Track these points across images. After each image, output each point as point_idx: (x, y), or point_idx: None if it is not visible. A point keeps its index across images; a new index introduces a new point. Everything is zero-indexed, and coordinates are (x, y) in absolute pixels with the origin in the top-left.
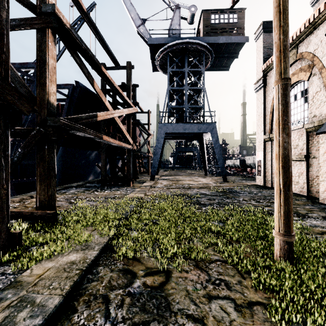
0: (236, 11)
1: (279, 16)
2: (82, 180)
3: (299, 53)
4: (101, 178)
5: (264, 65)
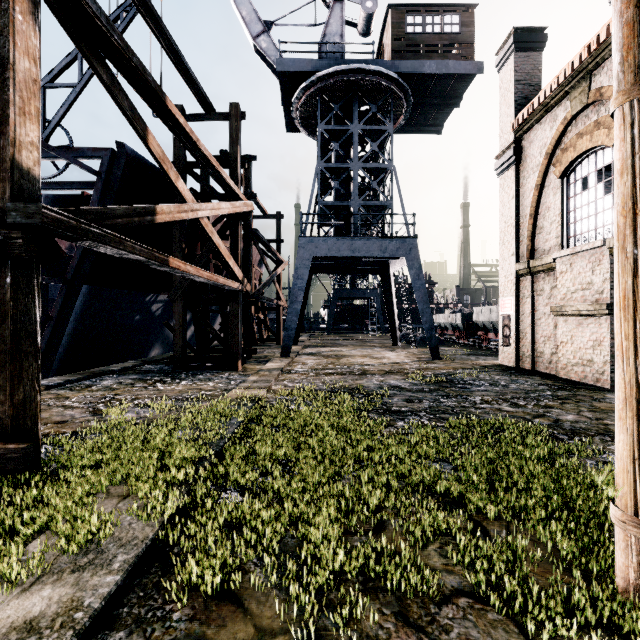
0: (458, 11)
1: None
2: (135, 356)
3: (594, 90)
4: (175, 352)
5: (516, 119)
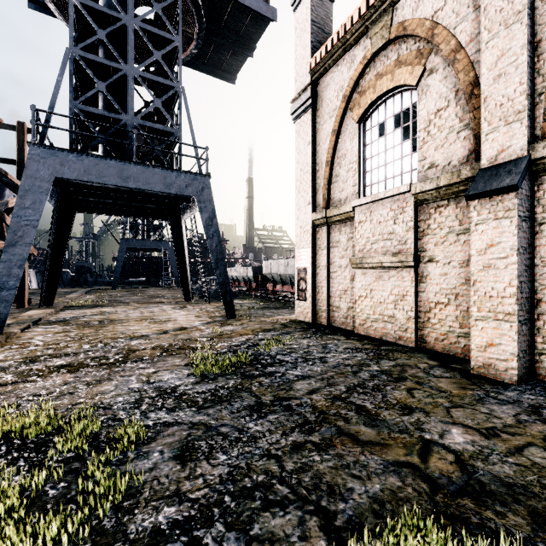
0: None
1: None
2: None
3: (396, 24)
4: None
5: (314, 58)
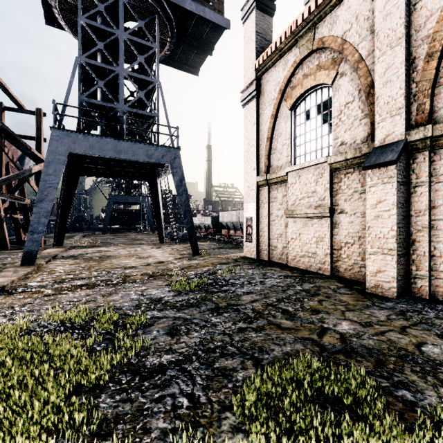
0: None
1: None
2: None
3: (317, 39)
4: None
5: (258, 60)
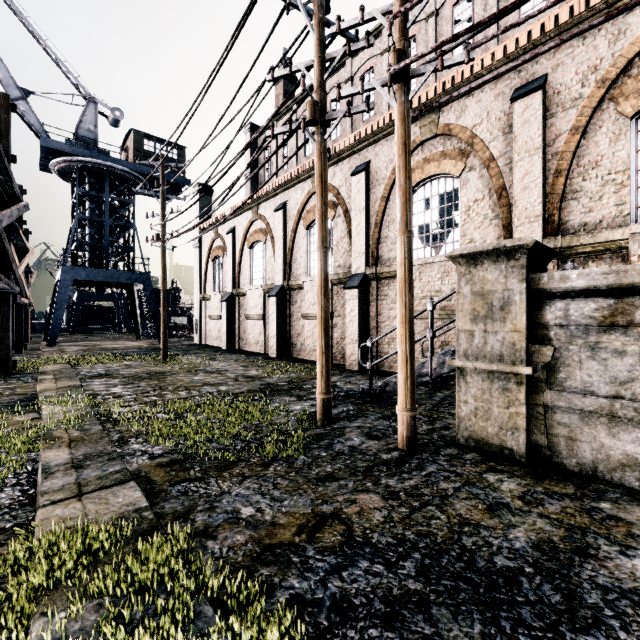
0: (177, 146)
1: (163, 266)
2: None
3: (219, 234)
4: None
5: (199, 227)
